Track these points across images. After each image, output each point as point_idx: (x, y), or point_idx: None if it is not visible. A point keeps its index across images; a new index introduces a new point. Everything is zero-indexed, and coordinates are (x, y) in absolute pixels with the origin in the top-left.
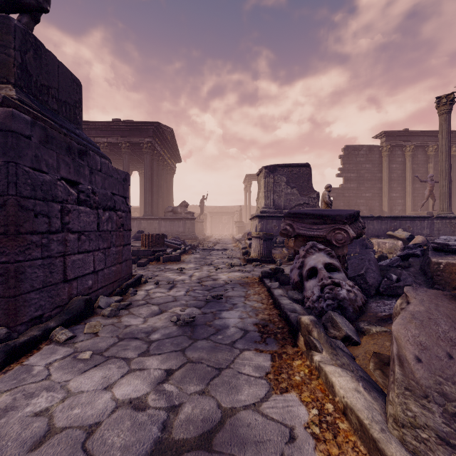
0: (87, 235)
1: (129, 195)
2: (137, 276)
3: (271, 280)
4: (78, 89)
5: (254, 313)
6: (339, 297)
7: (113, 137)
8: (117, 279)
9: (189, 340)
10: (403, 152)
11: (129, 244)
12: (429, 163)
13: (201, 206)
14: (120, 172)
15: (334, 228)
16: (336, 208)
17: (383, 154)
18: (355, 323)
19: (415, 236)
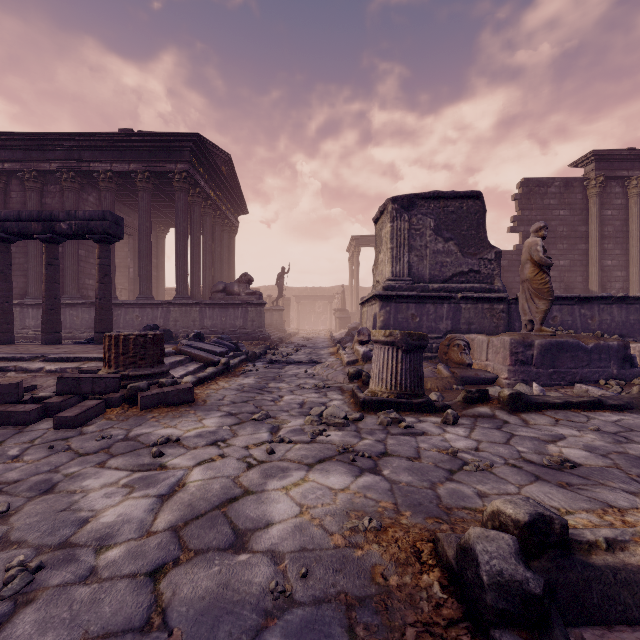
0: None
1: (150, 263)
2: None
3: None
4: None
5: None
6: None
7: (122, 162)
8: None
9: None
10: (625, 189)
11: None
12: None
13: (279, 284)
14: None
15: None
16: (508, 286)
17: (590, 193)
18: None
19: None
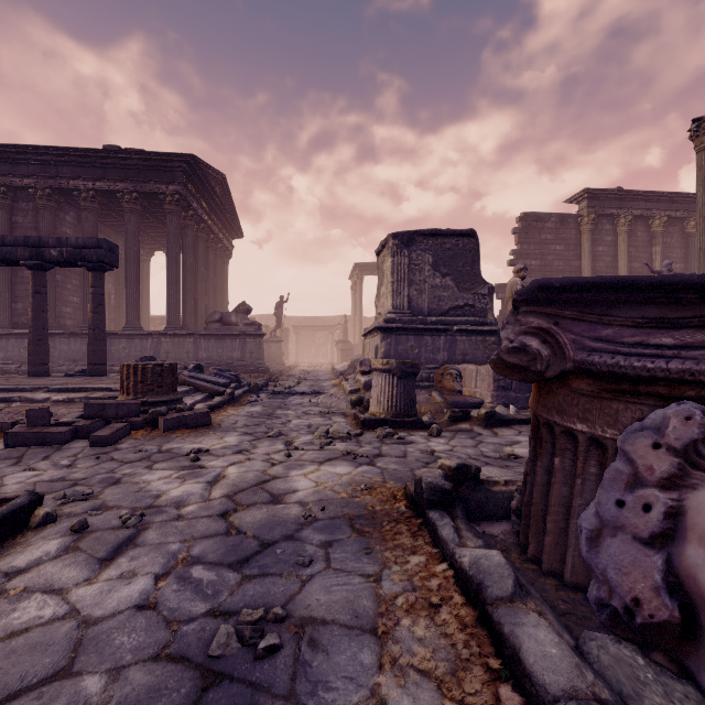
0: None
1: (138, 290)
2: (5, 509)
3: (455, 517)
4: None
5: None
6: None
7: (106, 181)
8: None
9: None
10: (614, 227)
11: None
12: (654, 246)
13: (277, 314)
14: None
15: None
16: None
17: (583, 229)
18: None
19: None
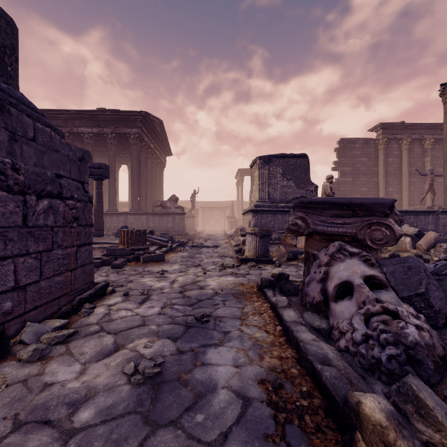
0: (1, 233)
1: (115, 189)
2: (99, 285)
3: (275, 291)
4: (10, 30)
5: (256, 354)
6: (406, 341)
7: (98, 127)
8: (67, 292)
9: (143, 428)
10: (400, 146)
11: (89, 243)
12: (426, 157)
13: (192, 201)
14: (74, 149)
15: (370, 222)
16: None
17: (379, 148)
18: (440, 390)
19: (423, 232)
